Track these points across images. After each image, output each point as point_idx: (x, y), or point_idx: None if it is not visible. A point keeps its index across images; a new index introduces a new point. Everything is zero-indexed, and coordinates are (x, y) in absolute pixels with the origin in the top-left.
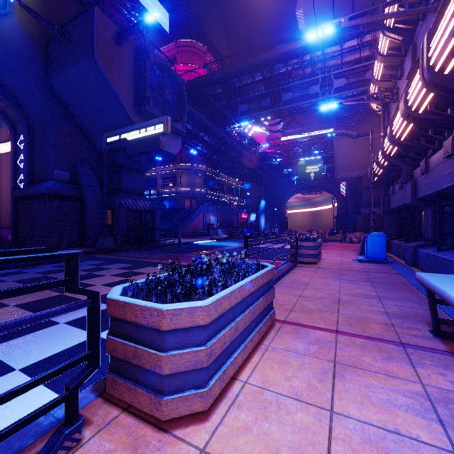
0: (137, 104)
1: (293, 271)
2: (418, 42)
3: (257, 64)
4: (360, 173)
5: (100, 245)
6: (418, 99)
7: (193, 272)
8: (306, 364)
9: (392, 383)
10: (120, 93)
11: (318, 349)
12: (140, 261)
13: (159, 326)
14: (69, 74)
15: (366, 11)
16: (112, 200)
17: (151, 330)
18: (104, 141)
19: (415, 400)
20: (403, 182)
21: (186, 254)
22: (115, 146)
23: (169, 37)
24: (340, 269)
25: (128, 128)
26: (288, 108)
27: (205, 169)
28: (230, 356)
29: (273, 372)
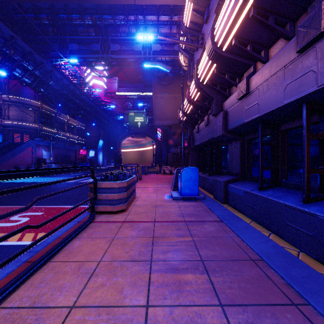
0: None
1: (70, 245)
2: None
3: (86, 7)
4: (170, 122)
5: None
6: None
7: None
8: None
9: None
10: None
11: None
12: None
13: None
14: None
15: None
16: None
17: None
18: None
19: None
20: (213, 114)
21: None
22: None
23: None
24: (154, 223)
25: None
26: (116, 58)
27: (40, 106)
28: None
29: None
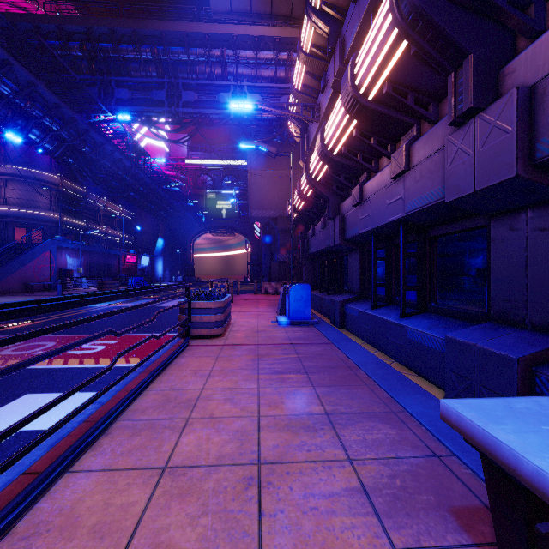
0: None
1: (177, 361)
2: (348, 35)
3: (144, 34)
4: (275, 213)
5: None
6: (374, 67)
7: None
8: None
9: None
10: None
11: None
12: None
13: None
14: None
15: None
16: None
17: None
18: None
19: None
20: (329, 218)
21: None
22: None
23: None
24: (258, 345)
25: None
26: (191, 113)
27: (59, 182)
28: None
29: None
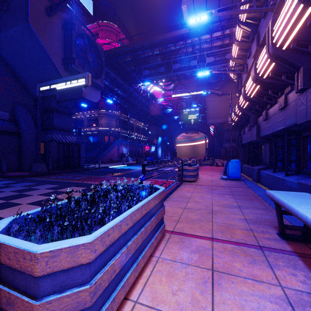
0: (65, 63)
1: (179, 188)
2: (261, 32)
3: (155, 43)
4: (222, 120)
5: (34, 170)
6: (263, 68)
7: (89, 200)
8: (190, 274)
9: (259, 288)
10: (51, 53)
11: (199, 257)
12: (66, 182)
13: (32, 272)
14: (7, 35)
15: (229, 7)
16: (45, 135)
17: (26, 273)
18: (38, 89)
19: (279, 306)
20: (251, 126)
21: (103, 176)
22: (48, 94)
23: (93, 19)
24: (212, 186)
25: (57, 80)
26: (176, 74)
27: (119, 115)
28: (121, 280)
29: (161, 286)
